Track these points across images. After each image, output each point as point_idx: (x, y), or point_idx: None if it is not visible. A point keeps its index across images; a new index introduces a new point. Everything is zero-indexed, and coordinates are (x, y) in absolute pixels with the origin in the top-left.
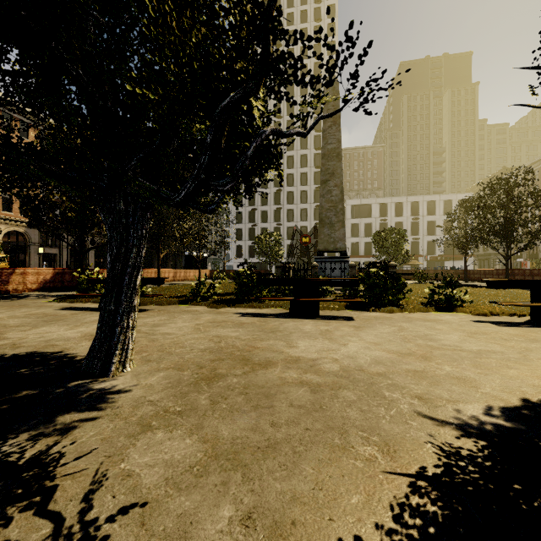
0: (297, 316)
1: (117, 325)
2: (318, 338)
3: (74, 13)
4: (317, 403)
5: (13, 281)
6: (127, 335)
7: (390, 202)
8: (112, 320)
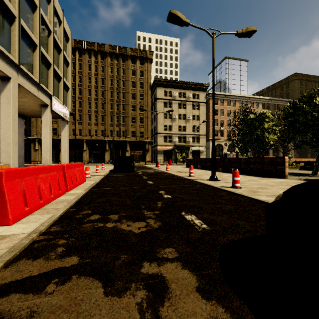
0: None
1: (318, 167)
2: None
3: None
4: None
5: None
6: None
7: None
8: (317, 166)
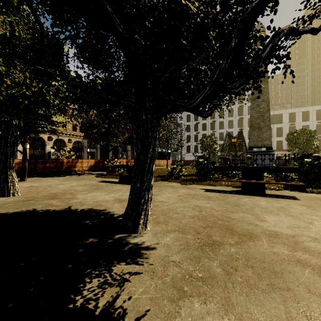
0: (247, 193)
1: (141, 198)
2: (279, 214)
3: None
4: None
5: (77, 165)
6: (147, 205)
7: (297, 111)
8: (139, 194)
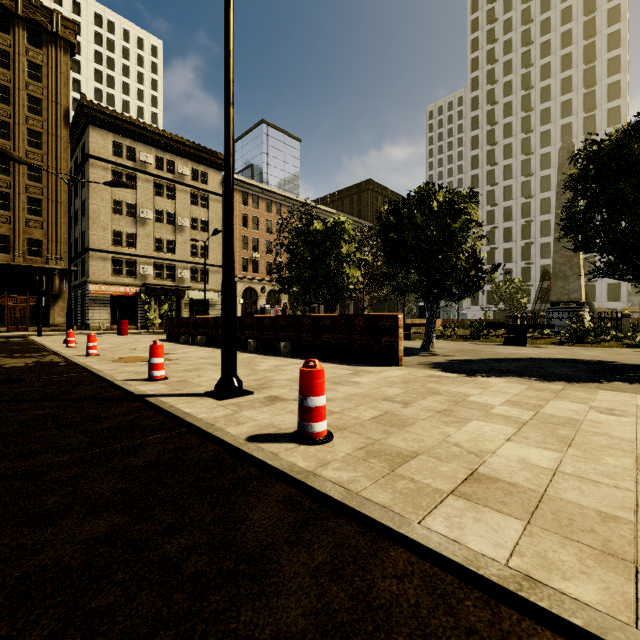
0: (508, 345)
1: (431, 335)
2: (510, 349)
3: (438, 273)
4: (493, 354)
5: None
6: (433, 338)
7: None
8: (430, 334)
